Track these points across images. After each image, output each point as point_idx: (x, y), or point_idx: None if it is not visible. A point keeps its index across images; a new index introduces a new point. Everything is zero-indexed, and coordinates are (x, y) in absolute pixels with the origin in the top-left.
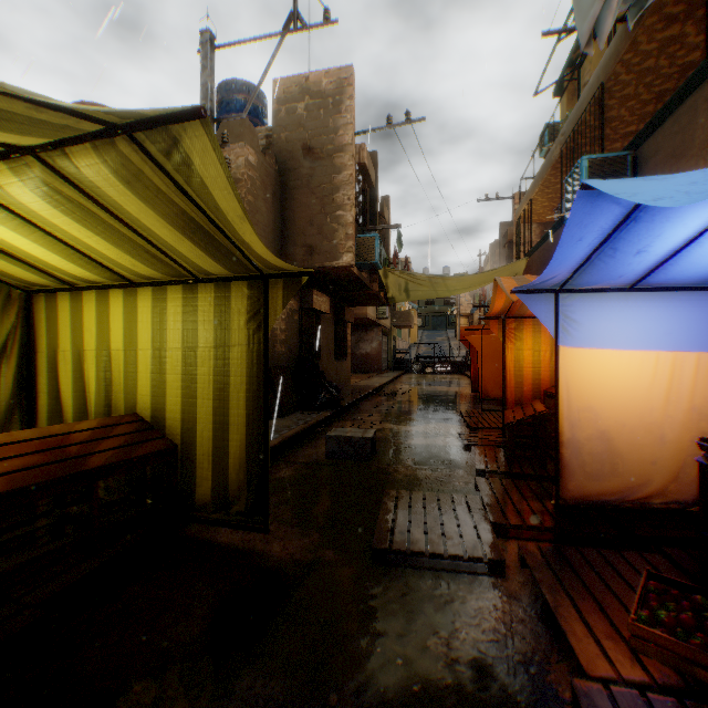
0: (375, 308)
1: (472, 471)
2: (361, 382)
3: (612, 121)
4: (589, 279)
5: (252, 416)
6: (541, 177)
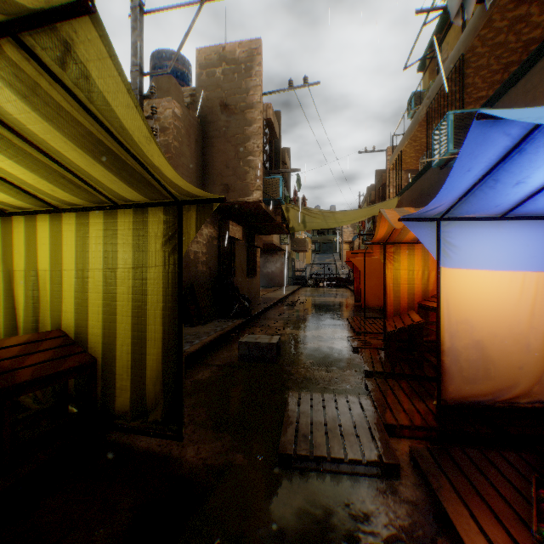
0: (279, 236)
1: (361, 371)
2: (267, 294)
3: (468, 87)
4: (468, 208)
5: (168, 332)
6: (410, 133)
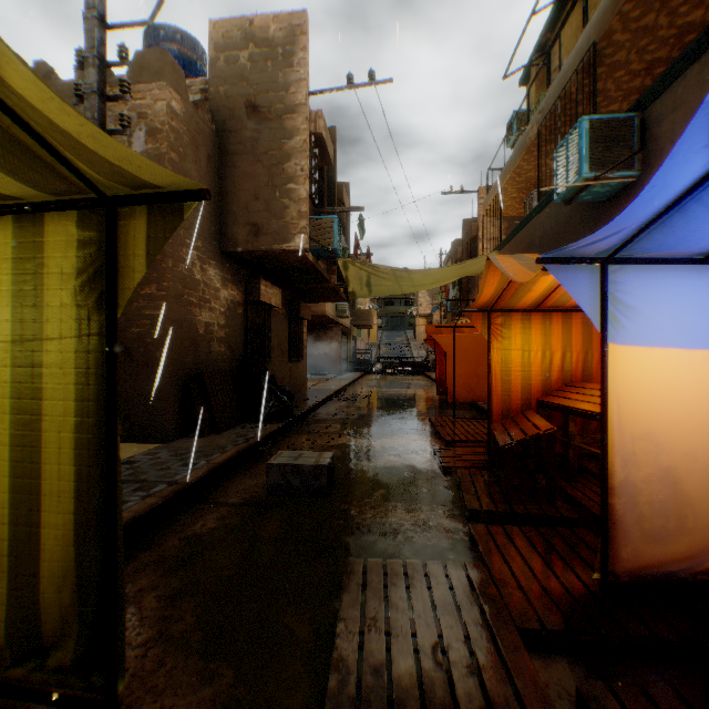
0: (334, 305)
1: (460, 509)
2: (318, 385)
3: (596, 95)
4: (664, 238)
5: (88, 477)
6: (513, 163)
